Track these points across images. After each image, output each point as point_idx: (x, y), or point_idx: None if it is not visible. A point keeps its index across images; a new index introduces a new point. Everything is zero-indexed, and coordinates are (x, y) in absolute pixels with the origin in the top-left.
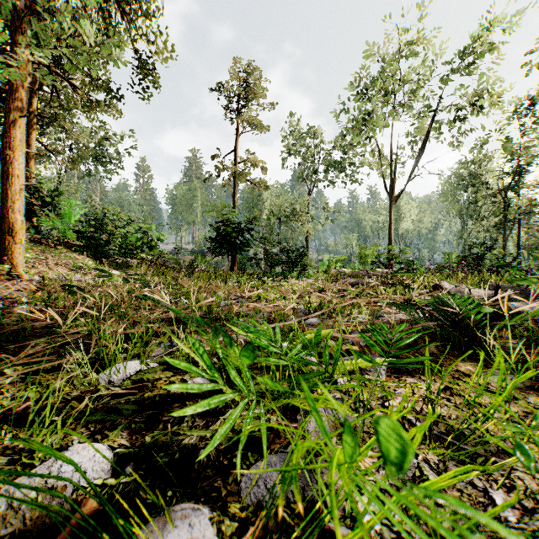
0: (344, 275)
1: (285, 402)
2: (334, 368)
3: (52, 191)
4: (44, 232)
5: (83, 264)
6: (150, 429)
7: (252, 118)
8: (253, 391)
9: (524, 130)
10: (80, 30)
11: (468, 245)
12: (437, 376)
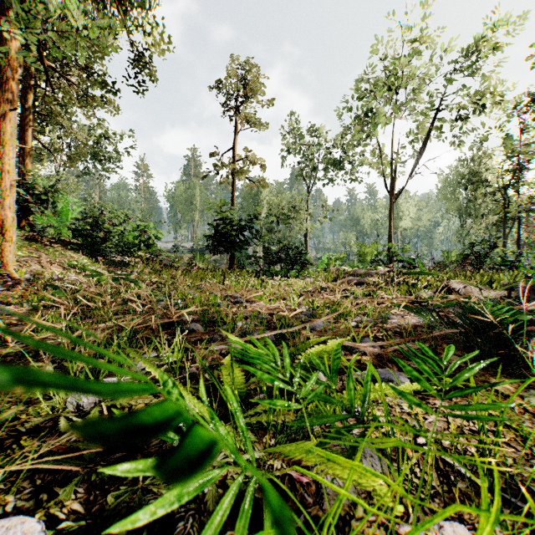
0: (345, 274)
1: (294, 454)
2: (363, 410)
3: (48, 188)
4: (38, 229)
5: (78, 262)
6: (115, 482)
7: (250, 115)
8: (251, 460)
9: (524, 127)
10: (67, 13)
11: (471, 243)
12: (470, 398)
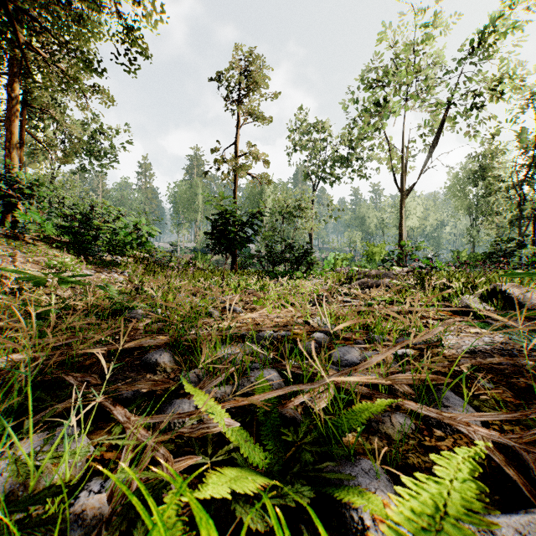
0: (359, 275)
1: None
2: None
3: (35, 182)
4: (19, 225)
5: (60, 261)
6: None
7: (253, 108)
8: None
9: None
10: None
11: (494, 241)
12: None
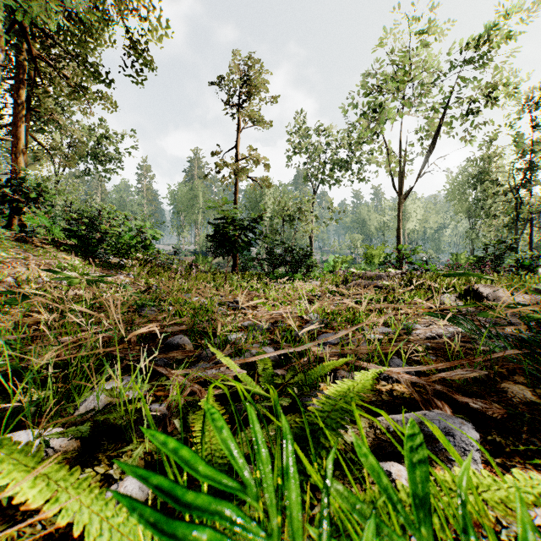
0: (354, 277)
1: None
2: None
3: (41, 187)
4: (29, 229)
5: (70, 264)
6: None
7: (254, 112)
8: None
9: (538, 124)
10: None
11: (486, 244)
12: None
